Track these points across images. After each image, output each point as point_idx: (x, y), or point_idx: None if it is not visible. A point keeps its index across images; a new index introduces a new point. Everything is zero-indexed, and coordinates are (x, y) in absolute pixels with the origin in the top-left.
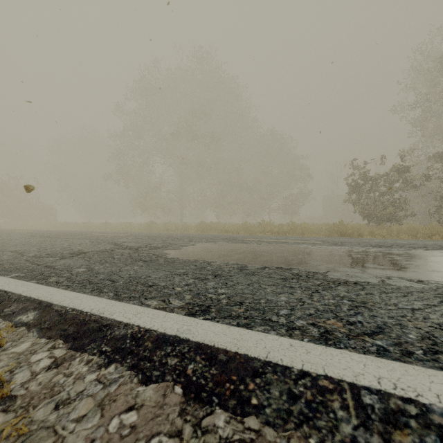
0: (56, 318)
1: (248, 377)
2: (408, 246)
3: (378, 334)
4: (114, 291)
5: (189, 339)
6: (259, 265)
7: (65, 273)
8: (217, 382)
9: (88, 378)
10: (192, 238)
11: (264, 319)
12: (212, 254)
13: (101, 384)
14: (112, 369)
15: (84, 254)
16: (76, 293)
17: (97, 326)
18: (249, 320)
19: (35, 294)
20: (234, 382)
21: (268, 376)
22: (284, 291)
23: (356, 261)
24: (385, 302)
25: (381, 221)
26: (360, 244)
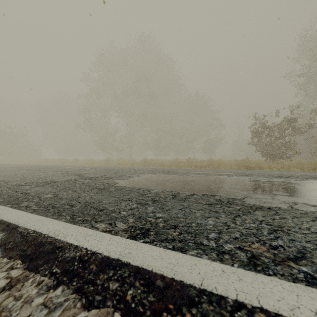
0: (19, 239)
1: (185, 307)
2: (301, 176)
3: (302, 259)
4: (71, 215)
5: (129, 263)
6: (189, 192)
7: (35, 198)
8: (155, 310)
9: (35, 303)
10: (137, 170)
11: (196, 242)
12: (152, 183)
13: (46, 309)
14: (59, 292)
15: (54, 183)
16: (39, 217)
17: (51, 248)
18: (183, 244)
19: (6, 217)
20: (171, 311)
21: (204, 307)
22: (211, 215)
23: (265, 189)
24: (299, 226)
25: (276, 158)
26: (265, 175)
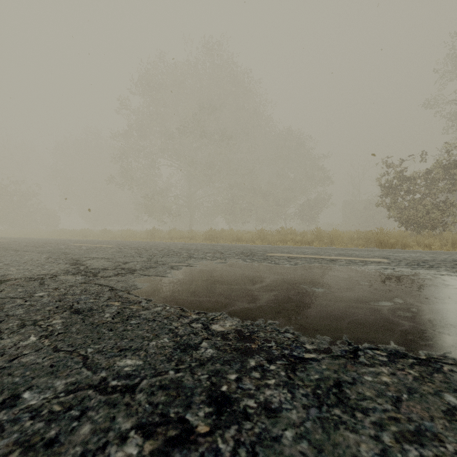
0: None
1: None
2: None
3: None
4: None
5: None
6: (332, 337)
7: None
8: None
9: None
10: (193, 251)
11: None
12: (218, 290)
13: None
14: None
15: None
16: None
17: None
18: None
19: None
20: None
21: None
22: None
23: None
24: None
25: (424, 228)
26: None
